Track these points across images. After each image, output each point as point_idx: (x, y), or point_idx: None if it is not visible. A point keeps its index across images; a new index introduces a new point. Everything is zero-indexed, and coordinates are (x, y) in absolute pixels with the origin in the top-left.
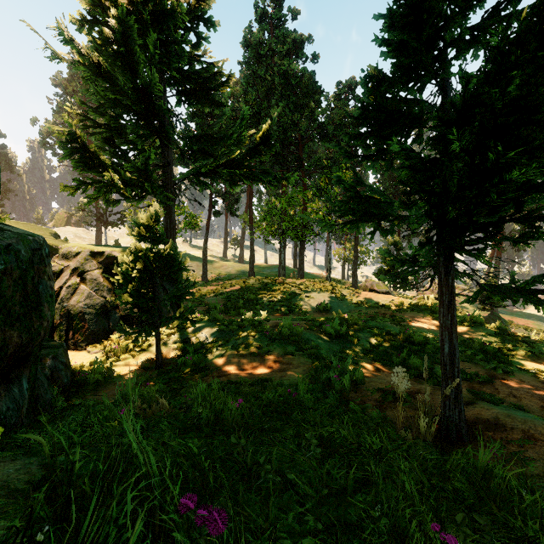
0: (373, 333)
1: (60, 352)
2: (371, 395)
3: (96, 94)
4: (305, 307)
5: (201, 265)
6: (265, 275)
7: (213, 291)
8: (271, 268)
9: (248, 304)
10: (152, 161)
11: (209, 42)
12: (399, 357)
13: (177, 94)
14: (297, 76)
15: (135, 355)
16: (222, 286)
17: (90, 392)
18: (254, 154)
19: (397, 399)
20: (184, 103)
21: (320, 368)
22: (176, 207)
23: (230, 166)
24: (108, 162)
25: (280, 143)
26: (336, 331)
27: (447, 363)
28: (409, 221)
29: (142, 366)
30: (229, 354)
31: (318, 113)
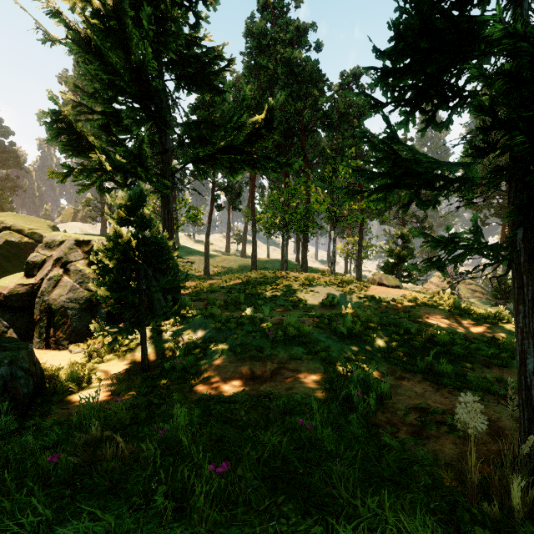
0: (390, 332)
1: (22, 355)
2: (404, 417)
3: (88, 75)
4: (310, 302)
5: (203, 259)
6: (267, 270)
7: (214, 285)
8: (273, 262)
9: (250, 299)
10: (146, 145)
11: (208, 23)
12: (423, 361)
13: (175, 79)
14: (301, 64)
15: (121, 356)
16: (223, 280)
17: (58, 403)
18: (256, 138)
19: (438, 422)
20: (182, 88)
21: (336, 379)
22: (177, 200)
23: (230, 152)
24: (97, 145)
25: (282, 133)
26: (348, 330)
27: (532, 385)
28: (469, 182)
29: (126, 369)
30: (225, 358)
31: (322, 102)
